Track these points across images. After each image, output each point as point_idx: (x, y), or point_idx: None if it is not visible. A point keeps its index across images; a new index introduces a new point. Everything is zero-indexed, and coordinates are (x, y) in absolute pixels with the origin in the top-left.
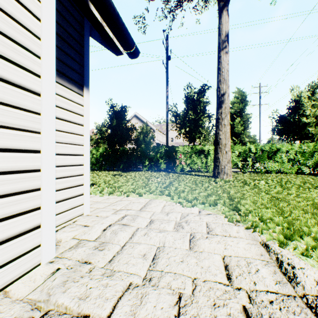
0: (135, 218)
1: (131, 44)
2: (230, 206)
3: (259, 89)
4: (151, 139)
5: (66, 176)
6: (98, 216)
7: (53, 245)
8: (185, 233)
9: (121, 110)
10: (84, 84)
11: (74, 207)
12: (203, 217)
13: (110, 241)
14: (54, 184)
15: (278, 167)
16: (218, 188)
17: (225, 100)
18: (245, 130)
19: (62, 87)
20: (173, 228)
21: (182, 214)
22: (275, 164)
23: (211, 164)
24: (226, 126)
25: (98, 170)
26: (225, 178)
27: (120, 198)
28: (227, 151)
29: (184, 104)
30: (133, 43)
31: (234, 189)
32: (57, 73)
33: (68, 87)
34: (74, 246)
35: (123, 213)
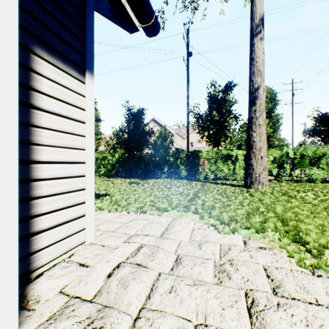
0: (155, 253)
1: (149, 14)
2: (288, 235)
3: (292, 86)
4: (170, 144)
5: (60, 192)
6: (104, 247)
7: (14, 323)
8: (235, 290)
9: (138, 112)
10: (86, 67)
11: (72, 234)
12: (255, 254)
13: (115, 303)
14: (16, 216)
15: (324, 175)
16: (258, 203)
17: (260, 95)
18: (275, 132)
19: (54, 68)
20: (213, 276)
21: (221, 247)
22: (320, 171)
23: (240, 171)
24: (261, 126)
25: (114, 177)
26: (260, 189)
27: (135, 216)
28: (263, 156)
29: (207, 104)
30: (152, 12)
31: (280, 204)
32: (46, 48)
33: (63, 69)
34: (57, 314)
35: (138, 242)
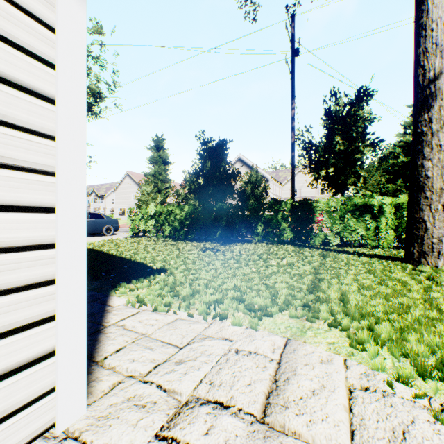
0: None
1: None
2: None
3: None
4: (264, 192)
5: None
6: None
7: None
8: None
9: (218, 146)
10: None
11: (4, 418)
12: None
13: None
14: None
15: None
16: None
17: (441, 90)
18: None
19: None
20: None
21: None
22: None
23: (387, 232)
24: (443, 148)
25: (183, 240)
26: (441, 266)
27: (203, 327)
28: None
29: (323, 127)
30: None
31: None
32: None
33: None
34: None
35: None
